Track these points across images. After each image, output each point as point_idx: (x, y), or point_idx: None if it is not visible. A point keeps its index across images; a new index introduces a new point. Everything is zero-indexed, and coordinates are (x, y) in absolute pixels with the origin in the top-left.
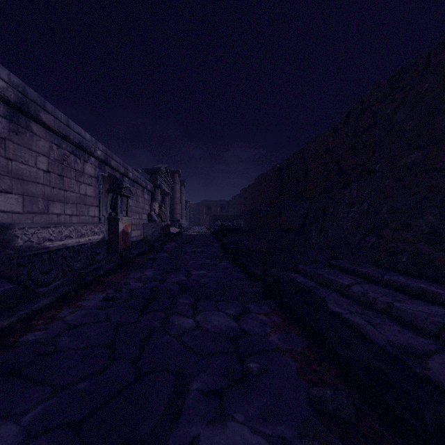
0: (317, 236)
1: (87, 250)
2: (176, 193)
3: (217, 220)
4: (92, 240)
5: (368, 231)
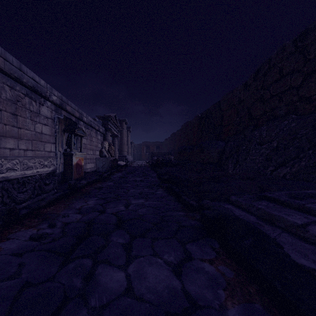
0: (233, 167)
1: (35, 181)
2: (123, 136)
3: (154, 155)
4: (40, 172)
5: (278, 164)
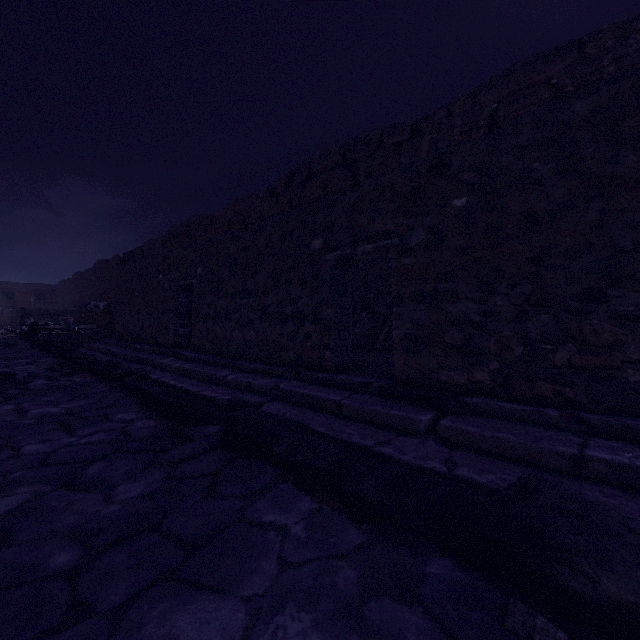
0: None
1: None
2: None
3: (29, 316)
4: None
5: None
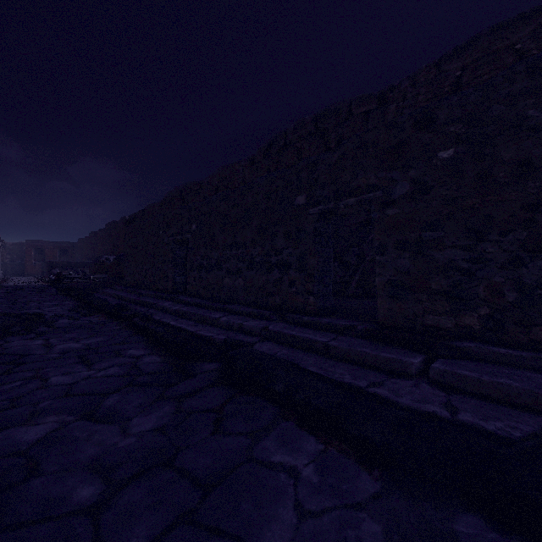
0: None
1: None
2: None
3: (55, 267)
4: None
5: None
